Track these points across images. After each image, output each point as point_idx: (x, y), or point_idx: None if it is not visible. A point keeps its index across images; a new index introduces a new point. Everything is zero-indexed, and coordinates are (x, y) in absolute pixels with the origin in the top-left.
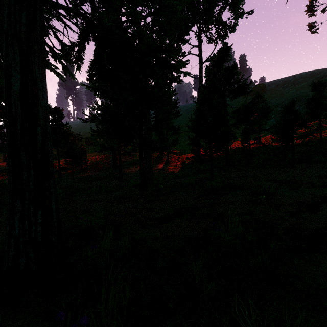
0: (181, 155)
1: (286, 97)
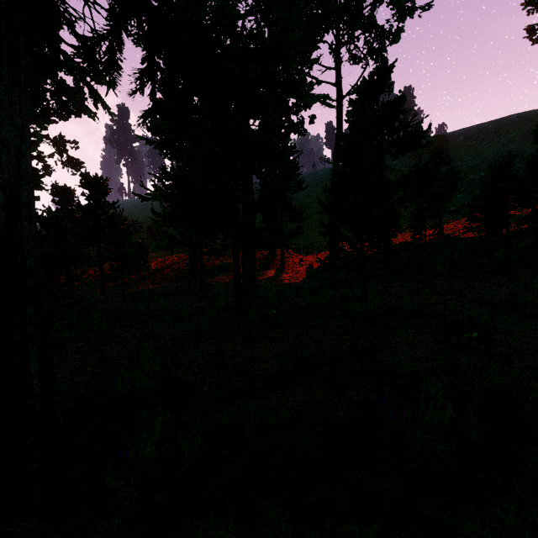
0: (305, 254)
1: (484, 156)
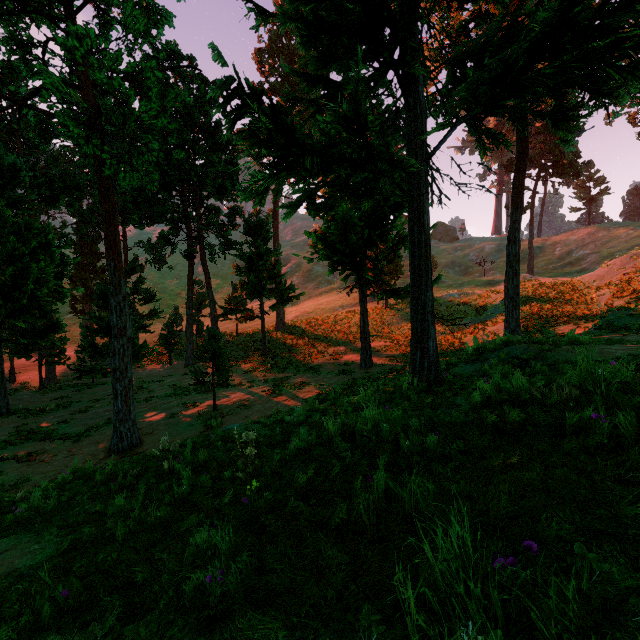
0: None
1: None
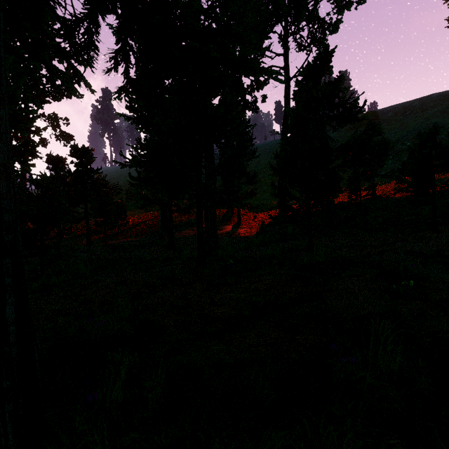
0: (257, 212)
1: (409, 129)
